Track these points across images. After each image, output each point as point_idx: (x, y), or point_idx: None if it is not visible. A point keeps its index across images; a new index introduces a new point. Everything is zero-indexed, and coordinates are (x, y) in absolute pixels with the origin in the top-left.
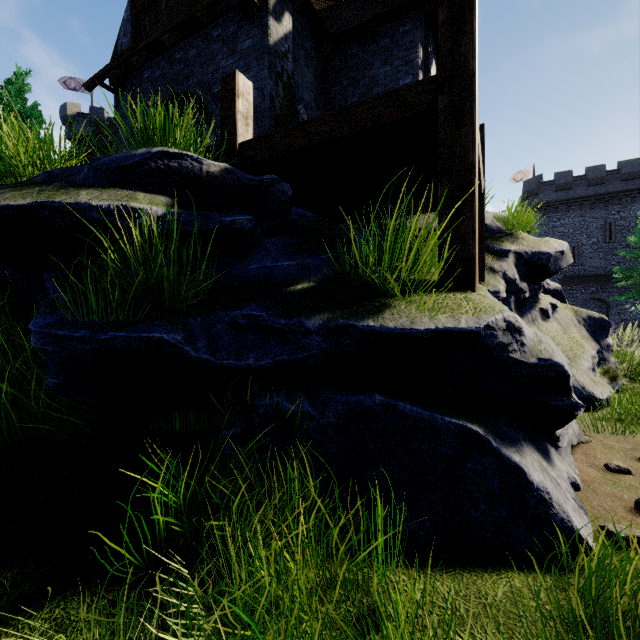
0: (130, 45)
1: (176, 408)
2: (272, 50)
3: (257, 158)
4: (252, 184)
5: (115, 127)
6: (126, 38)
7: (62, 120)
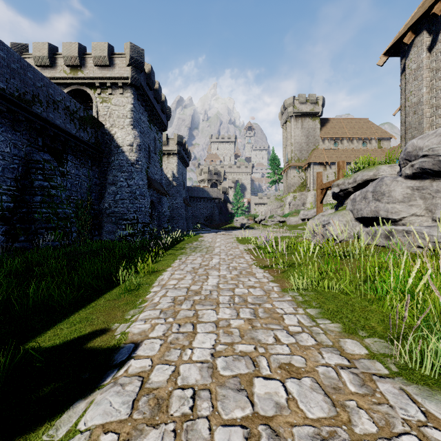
0: None
1: None
2: None
3: None
4: None
5: None
6: None
7: None
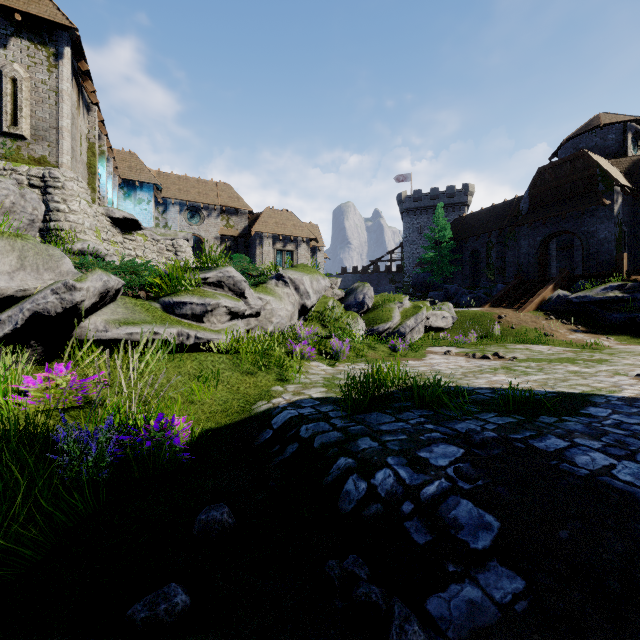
0: (529, 209)
1: (635, 326)
2: (615, 217)
3: (632, 275)
4: (637, 285)
5: (518, 239)
6: (525, 205)
7: (398, 202)
